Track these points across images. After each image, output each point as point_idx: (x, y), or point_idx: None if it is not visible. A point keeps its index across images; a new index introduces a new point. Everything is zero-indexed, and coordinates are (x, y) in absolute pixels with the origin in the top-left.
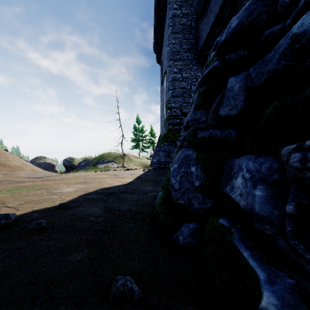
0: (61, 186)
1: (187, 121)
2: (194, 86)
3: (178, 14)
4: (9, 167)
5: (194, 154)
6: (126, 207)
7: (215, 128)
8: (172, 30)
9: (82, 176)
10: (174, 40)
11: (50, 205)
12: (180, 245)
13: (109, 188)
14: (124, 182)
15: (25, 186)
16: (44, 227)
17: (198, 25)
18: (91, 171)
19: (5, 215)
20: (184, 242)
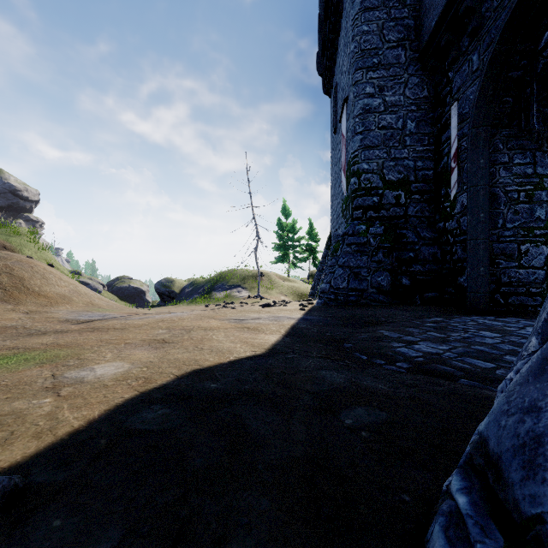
0: (103, 352)
1: None
2: (414, 121)
3: None
4: (45, 297)
5: None
6: (262, 544)
7: None
8: (362, 5)
9: (167, 321)
10: (366, 25)
11: None
12: None
13: (214, 369)
14: (259, 346)
15: (28, 349)
16: None
17: None
18: (200, 303)
19: None
20: None
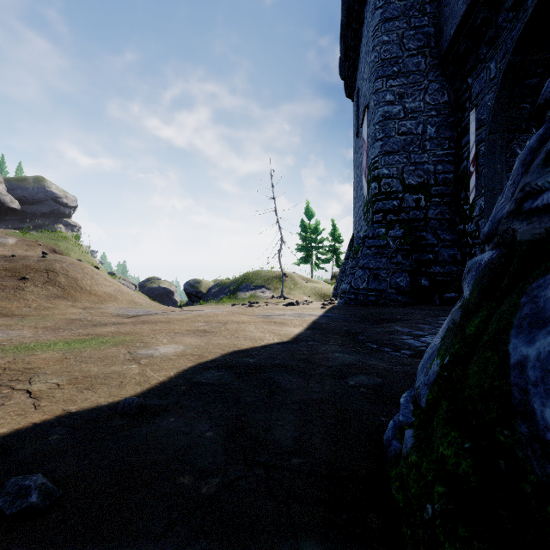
0: (159, 338)
1: None
2: (434, 126)
3: None
4: (96, 295)
5: None
6: (291, 431)
7: None
8: (382, 16)
9: (203, 316)
10: (386, 35)
11: (108, 396)
12: None
13: (250, 350)
14: (285, 335)
15: (100, 335)
16: (34, 510)
17: None
18: (227, 303)
19: None
20: None
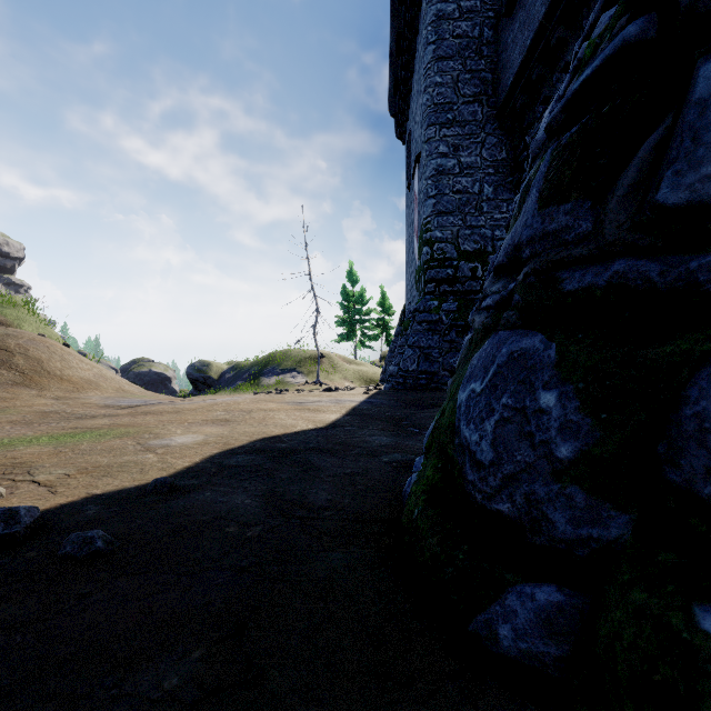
0: (171, 429)
1: (511, 246)
2: (491, 186)
3: (450, 12)
4: (69, 382)
5: (550, 350)
6: (324, 496)
7: (636, 255)
8: (435, 53)
9: (222, 405)
10: (439, 76)
11: (133, 480)
12: (501, 655)
13: (282, 437)
14: (320, 422)
15: (92, 428)
16: (100, 554)
17: (501, 34)
18: (246, 392)
19: (7, 512)
20: (516, 648)
